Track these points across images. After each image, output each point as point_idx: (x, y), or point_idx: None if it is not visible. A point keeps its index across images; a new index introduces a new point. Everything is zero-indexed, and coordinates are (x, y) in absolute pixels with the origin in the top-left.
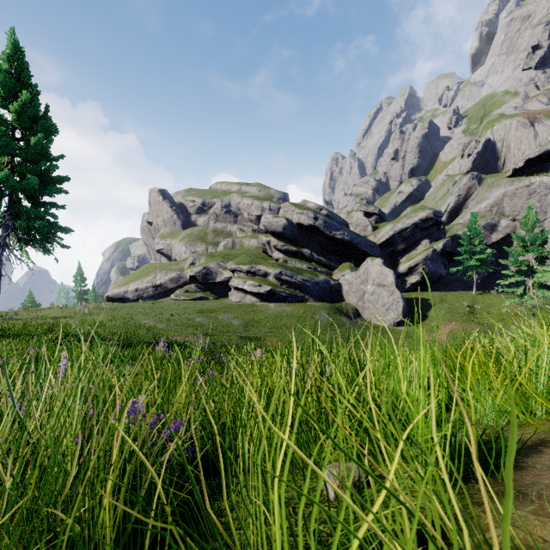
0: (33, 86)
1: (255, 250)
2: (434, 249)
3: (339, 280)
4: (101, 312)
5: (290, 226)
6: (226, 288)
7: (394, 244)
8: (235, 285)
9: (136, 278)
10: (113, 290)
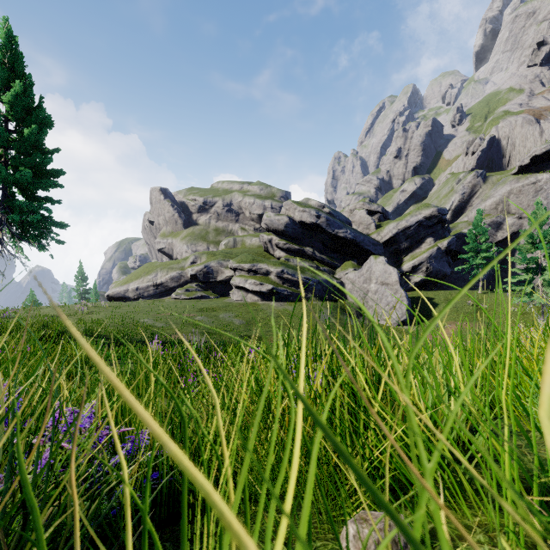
0: (26, 76)
1: (257, 249)
2: (438, 247)
3: (342, 279)
4: (100, 310)
5: (292, 224)
6: (227, 287)
7: (398, 242)
8: (237, 284)
9: (136, 277)
10: (114, 288)
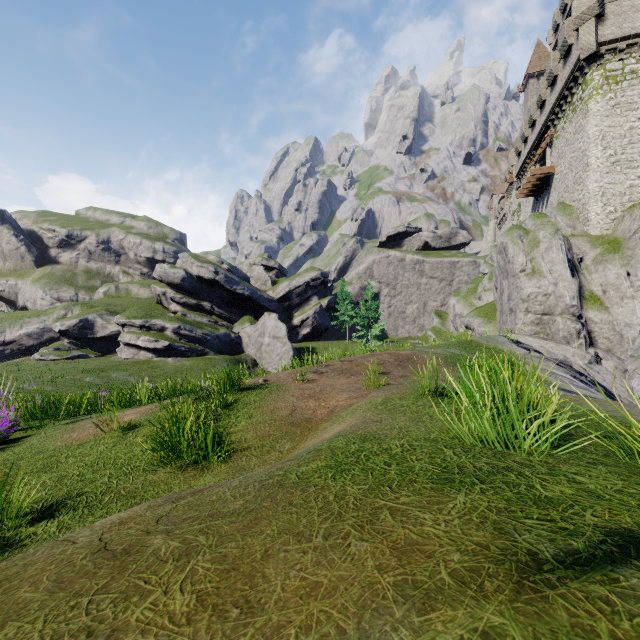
0: None
1: (147, 300)
2: (321, 305)
3: (240, 333)
4: None
5: (190, 278)
6: (111, 343)
7: (290, 299)
8: (127, 341)
9: None
10: None
